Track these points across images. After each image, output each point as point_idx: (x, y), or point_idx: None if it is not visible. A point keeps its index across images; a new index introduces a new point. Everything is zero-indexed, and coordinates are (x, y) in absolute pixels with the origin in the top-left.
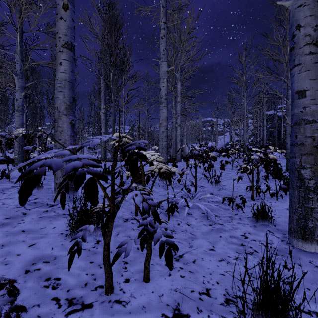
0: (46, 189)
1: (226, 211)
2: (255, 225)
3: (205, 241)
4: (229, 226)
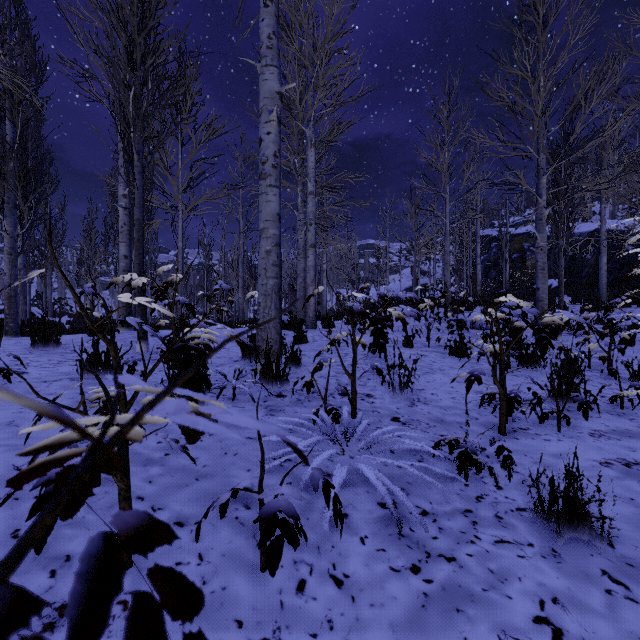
0: None
1: (450, 486)
2: (554, 551)
3: None
4: (477, 566)
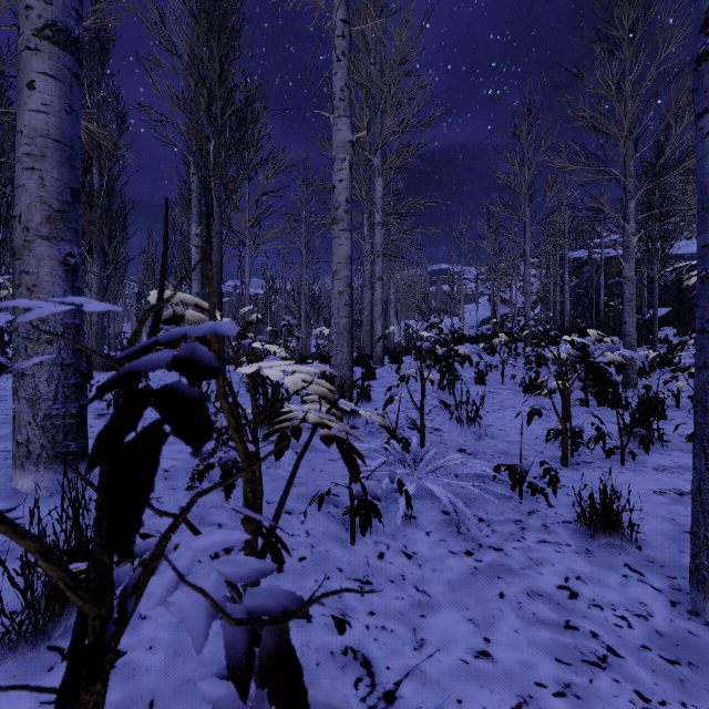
0: (1, 453)
1: (506, 503)
2: (587, 550)
3: (460, 616)
4: (520, 555)
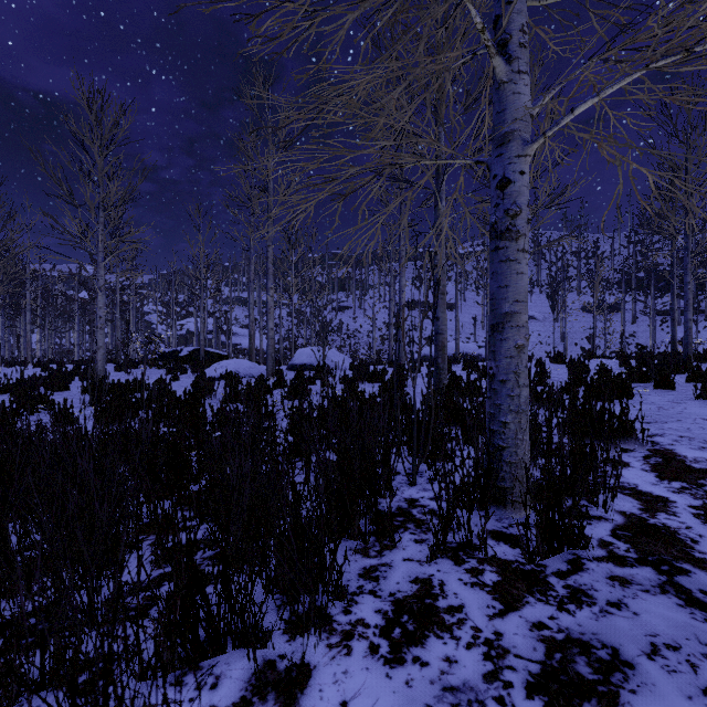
0: None
1: None
2: None
3: None
4: None
